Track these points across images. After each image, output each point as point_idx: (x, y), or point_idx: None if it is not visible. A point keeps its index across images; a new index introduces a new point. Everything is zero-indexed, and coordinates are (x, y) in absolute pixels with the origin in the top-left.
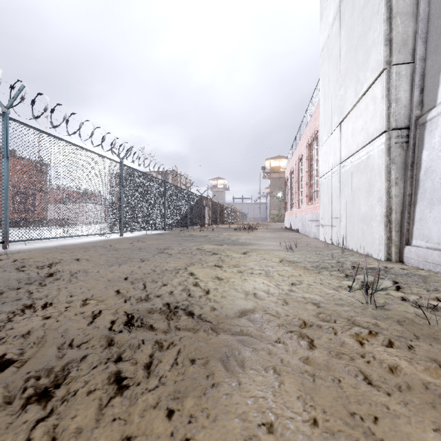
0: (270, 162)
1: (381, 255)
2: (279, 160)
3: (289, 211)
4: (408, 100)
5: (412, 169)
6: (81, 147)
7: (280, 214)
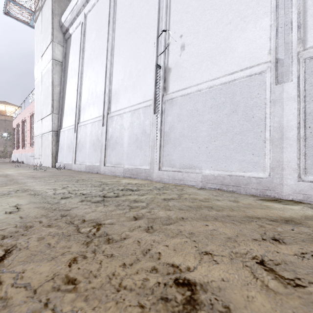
0: None
1: (51, 166)
2: (5, 105)
3: (16, 150)
4: (58, 124)
5: (58, 142)
6: None
7: (6, 151)
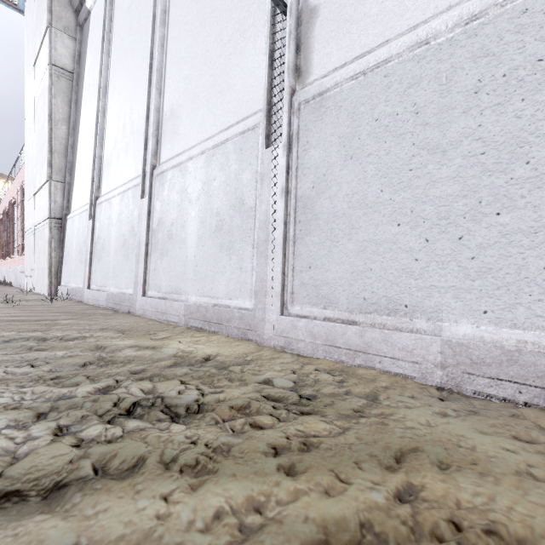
0: None
1: (47, 293)
2: None
3: (3, 261)
4: (63, 203)
5: (63, 243)
6: None
7: None
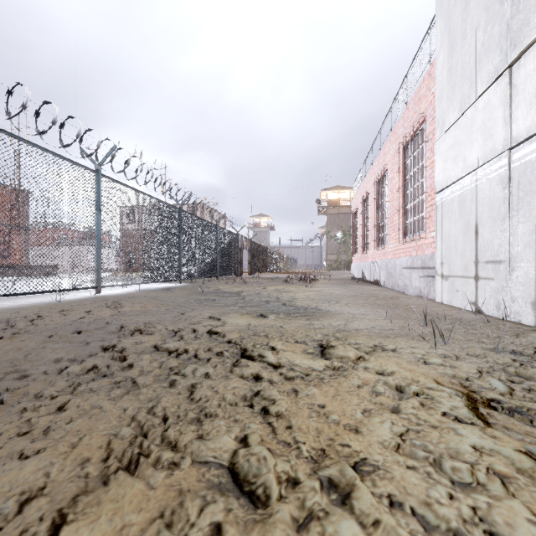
0: (327, 193)
1: None
2: (338, 191)
3: (359, 255)
4: None
5: None
6: (3, 130)
7: (339, 260)
